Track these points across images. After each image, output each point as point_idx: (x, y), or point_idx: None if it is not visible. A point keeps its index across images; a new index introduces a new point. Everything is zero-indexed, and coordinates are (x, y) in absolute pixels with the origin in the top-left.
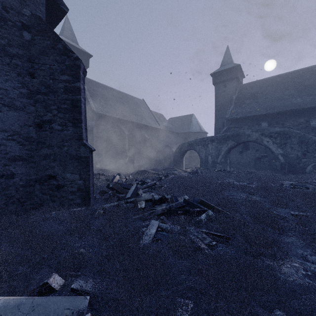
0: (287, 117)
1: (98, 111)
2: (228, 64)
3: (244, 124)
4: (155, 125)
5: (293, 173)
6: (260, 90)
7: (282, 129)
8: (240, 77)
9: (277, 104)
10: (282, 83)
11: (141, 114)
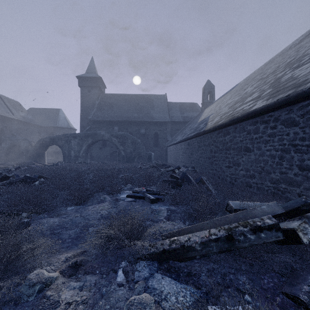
0: (129, 125)
1: None
2: (93, 73)
3: (103, 126)
4: (7, 113)
5: (128, 162)
6: (116, 102)
7: (123, 133)
8: (102, 87)
9: (125, 115)
10: (128, 100)
11: None
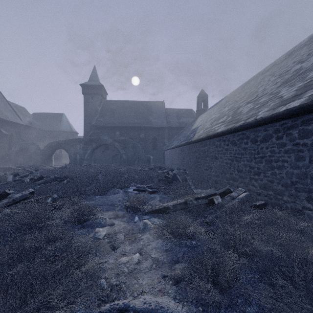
0: (130, 130)
1: None
2: (95, 81)
3: (105, 131)
4: (16, 119)
5: (129, 165)
6: (117, 108)
7: (124, 138)
8: (104, 94)
9: (125, 121)
10: (129, 107)
11: None
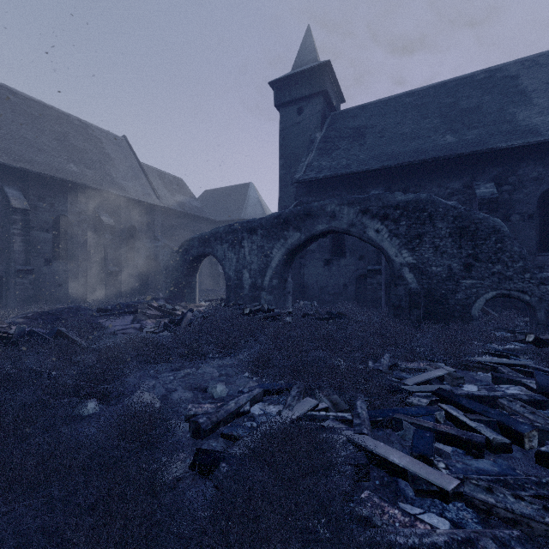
0: (424, 178)
1: None
2: (308, 64)
3: (335, 194)
4: (145, 195)
5: (438, 319)
6: (372, 120)
7: (412, 196)
8: (333, 95)
9: (405, 149)
10: (415, 106)
11: (102, 166)
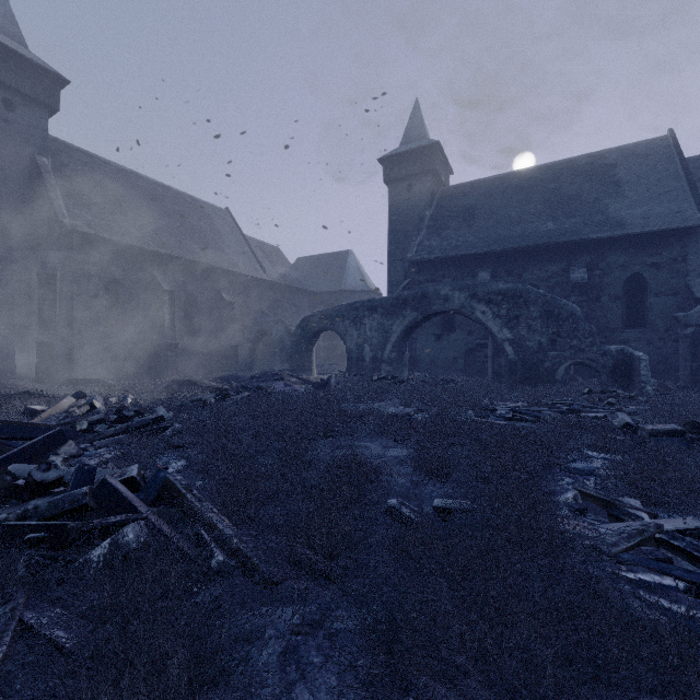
0: (527, 262)
1: (77, 226)
2: (417, 141)
3: (445, 273)
4: (254, 270)
5: (531, 383)
6: (481, 201)
7: (511, 286)
8: (442, 171)
9: (510, 233)
10: (521, 188)
11: (216, 244)
